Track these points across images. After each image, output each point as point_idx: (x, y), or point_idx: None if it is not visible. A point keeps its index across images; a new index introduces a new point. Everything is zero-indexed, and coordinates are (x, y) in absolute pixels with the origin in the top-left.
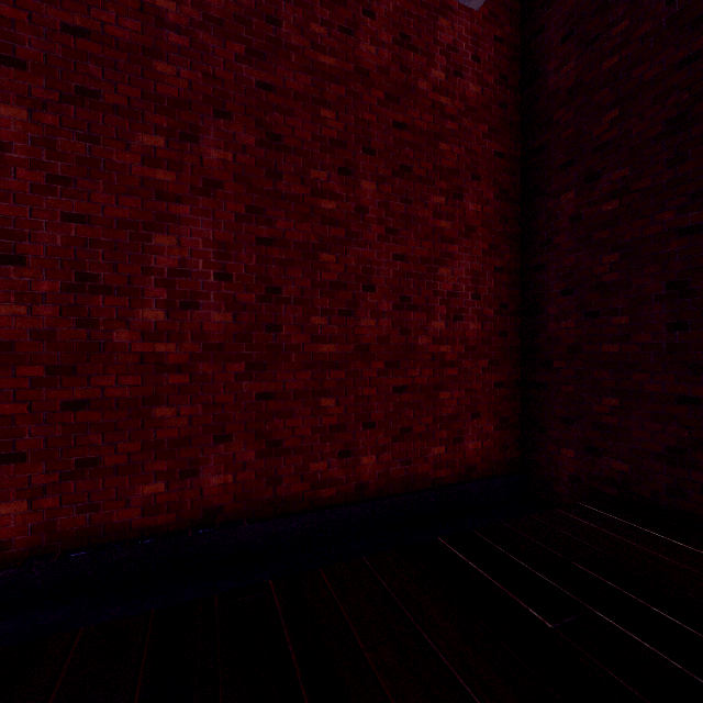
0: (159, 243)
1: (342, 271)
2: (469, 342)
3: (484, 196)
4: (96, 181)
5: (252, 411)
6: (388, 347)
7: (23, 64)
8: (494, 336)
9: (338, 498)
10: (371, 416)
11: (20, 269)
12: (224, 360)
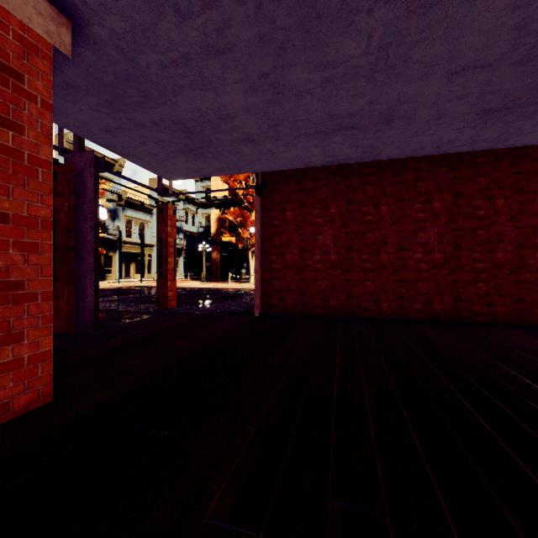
0: (420, 235)
1: (487, 236)
2: None
3: None
4: (403, 221)
5: (450, 286)
6: (510, 264)
7: (387, 195)
8: None
9: (485, 321)
10: (502, 292)
11: (386, 246)
12: (440, 269)
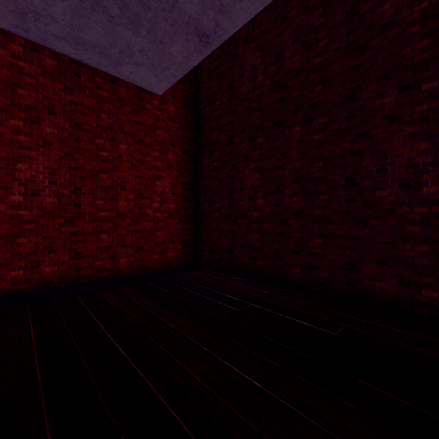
0: (20, 167)
1: (111, 182)
2: (170, 212)
3: (177, 153)
4: None
5: (67, 240)
6: (132, 214)
7: None
8: (182, 210)
9: (109, 276)
10: (125, 242)
11: None
12: (53, 218)
